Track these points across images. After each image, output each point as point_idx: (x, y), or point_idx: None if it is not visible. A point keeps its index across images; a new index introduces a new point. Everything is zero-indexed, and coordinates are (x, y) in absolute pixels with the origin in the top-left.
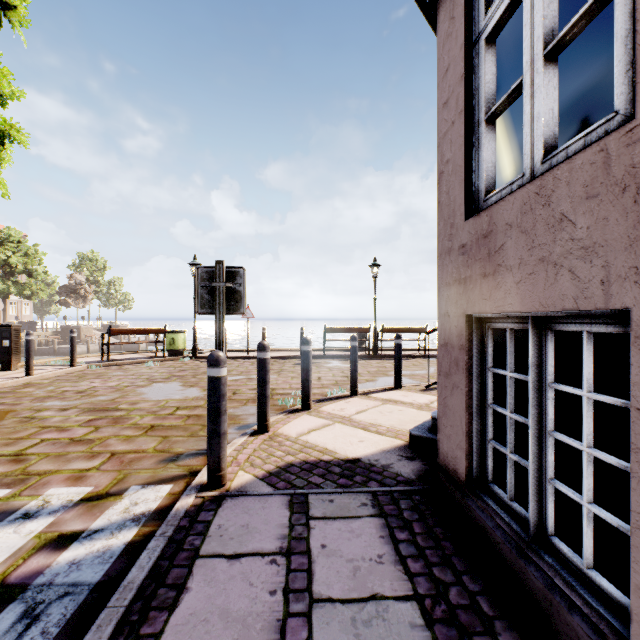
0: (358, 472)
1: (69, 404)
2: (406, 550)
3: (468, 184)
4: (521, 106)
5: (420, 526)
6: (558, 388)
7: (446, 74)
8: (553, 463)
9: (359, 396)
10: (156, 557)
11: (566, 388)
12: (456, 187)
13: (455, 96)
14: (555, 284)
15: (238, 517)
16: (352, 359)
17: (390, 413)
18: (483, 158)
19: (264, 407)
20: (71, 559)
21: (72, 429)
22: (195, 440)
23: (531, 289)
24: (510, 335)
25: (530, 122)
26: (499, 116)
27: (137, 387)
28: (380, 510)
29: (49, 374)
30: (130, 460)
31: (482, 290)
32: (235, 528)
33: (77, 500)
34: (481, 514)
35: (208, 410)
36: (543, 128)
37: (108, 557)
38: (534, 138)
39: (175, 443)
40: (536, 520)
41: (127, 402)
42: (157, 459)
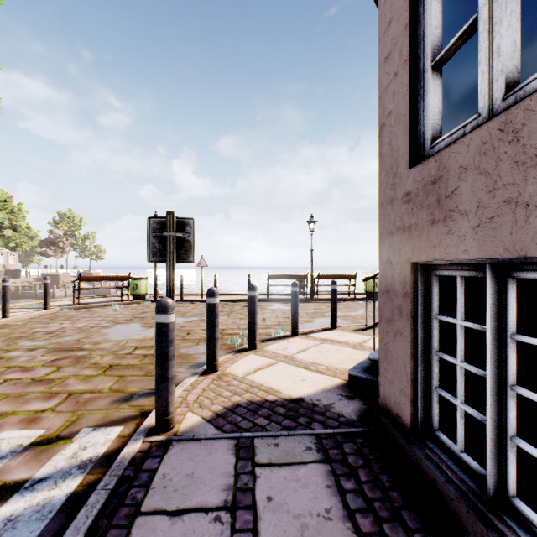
0: (301, 413)
1: (37, 344)
2: (354, 502)
3: (412, 133)
4: (454, 67)
5: (365, 473)
6: (523, 340)
7: (388, 28)
8: (515, 419)
9: (300, 336)
10: (94, 516)
11: (534, 341)
12: (399, 137)
13: (398, 47)
14: (527, 227)
15: (183, 465)
16: (293, 303)
17: (328, 352)
18: (429, 105)
19: (213, 348)
20: (8, 515)
21: (35, 369)
22: (149, 379)
23: (493, 234)
24: (460, 283)
25: (488, 58)
26: (446, 62)
27: (101, 328)
28: (325, 455)
29: (24, 316)
30: (85, 400)
31: (430, 237)
32: (180, 478)
33: (27, 444)
34: (430, 465)
35: (156, 355)
36: (505, 61)
37: (47, 512)
38: (493, 74)
39: (130, 382)
40: (495, 479)
41: (90, 342)
42: (111, 399)
